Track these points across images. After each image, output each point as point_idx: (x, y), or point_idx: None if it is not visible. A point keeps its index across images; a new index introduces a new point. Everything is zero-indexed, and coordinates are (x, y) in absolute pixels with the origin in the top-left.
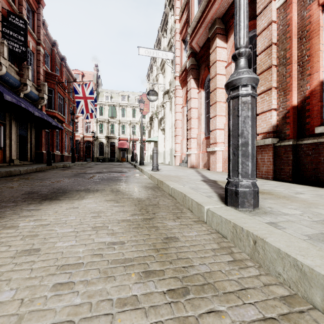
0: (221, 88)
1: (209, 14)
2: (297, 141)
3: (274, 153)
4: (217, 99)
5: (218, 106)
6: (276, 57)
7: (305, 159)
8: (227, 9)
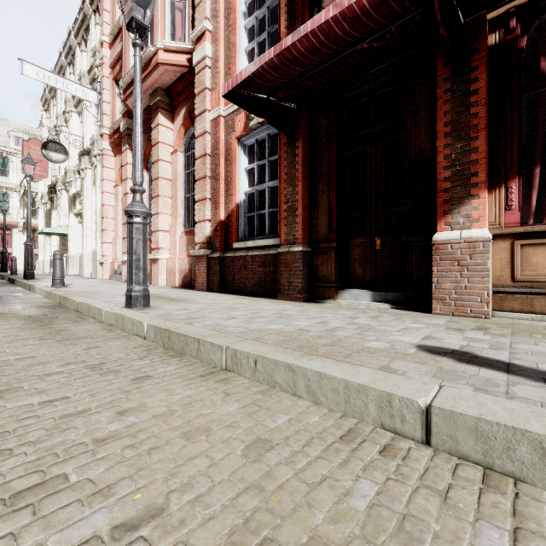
0: (166, 179)
1: (149, 80)
2: (224, 254)
3: (208, 264)
4: (160, 192)
5: (162, 201)
6: (210, 168)
7: (228, 271)
8: (171, 84)
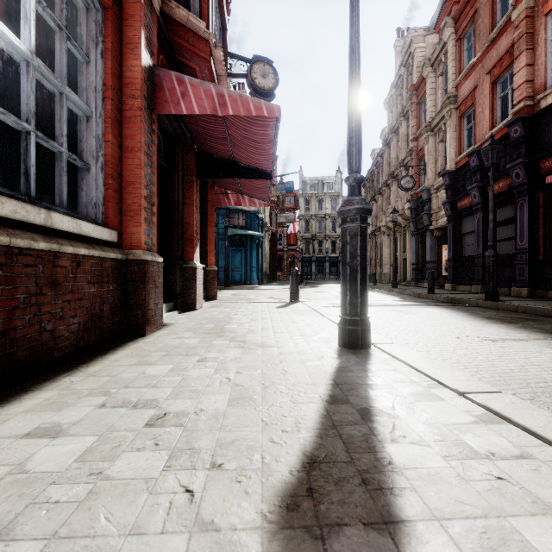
0: None
1: None
2: None
3: None
4: None
5: None
6: None
7: None
8: None
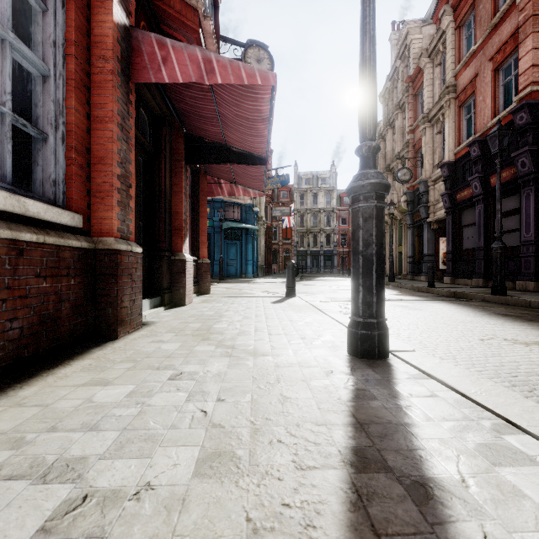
0: None
1: None
2: None
3: None
4: None
5: None
6: None
7: None
8: None
